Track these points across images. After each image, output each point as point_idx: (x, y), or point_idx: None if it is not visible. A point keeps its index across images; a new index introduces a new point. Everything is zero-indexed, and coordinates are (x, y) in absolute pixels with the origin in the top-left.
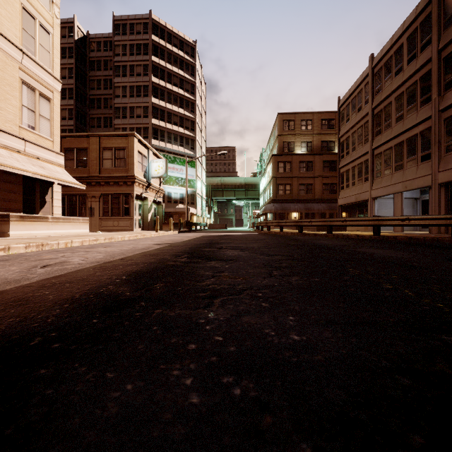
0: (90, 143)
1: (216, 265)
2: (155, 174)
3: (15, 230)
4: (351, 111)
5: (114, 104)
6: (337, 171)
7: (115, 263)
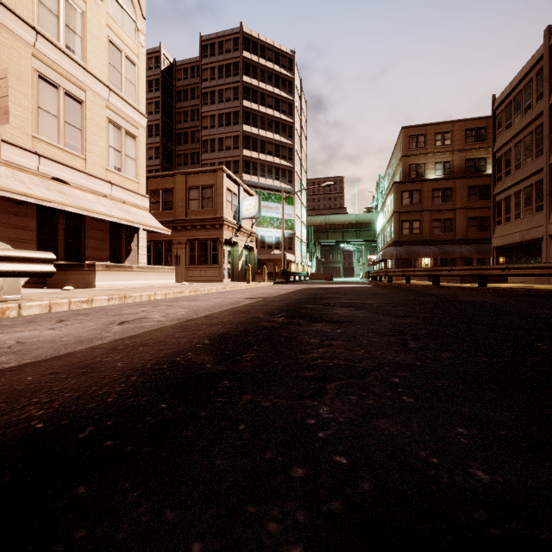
0: (175, 183)
1: (324, 329)
2: (246, 214)
3: (101, 281)
4: (513, 113)
5: (201, 137)
6: (490, 200)
7: (198, 321)
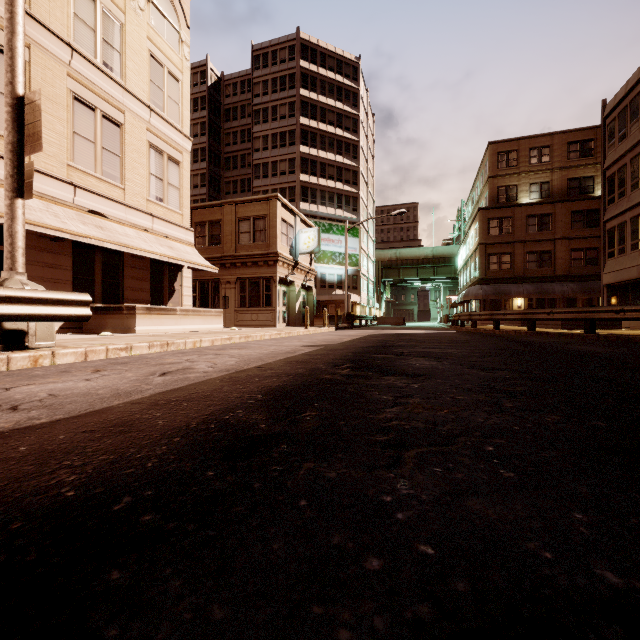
0: (223, 214)
1: (397, 384)
2: (304, 248)
3: (141, 325)
4: (629, 121)
5: (252, 161)
6: (598, 228)
7: (250, 372)
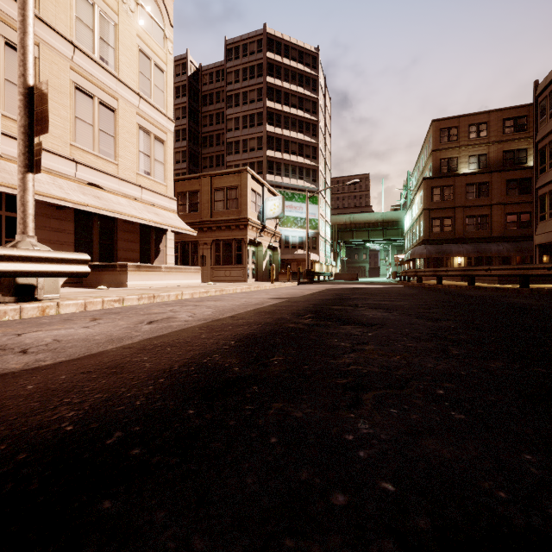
0: (201, 185)
1: (354, 332)
2: (270, 214)
3: (132, 280)
4: None
5: (226, 140)
6: (531, 194)
7: (224, 321)
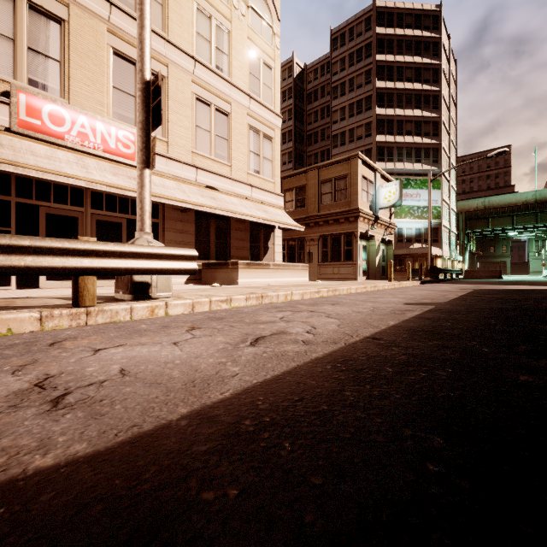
0: (308, 179)
1: None
2: (384, 203)
3: (242, 278)
4: None
5: (331, 133)
6: None
7: (367, 349)
